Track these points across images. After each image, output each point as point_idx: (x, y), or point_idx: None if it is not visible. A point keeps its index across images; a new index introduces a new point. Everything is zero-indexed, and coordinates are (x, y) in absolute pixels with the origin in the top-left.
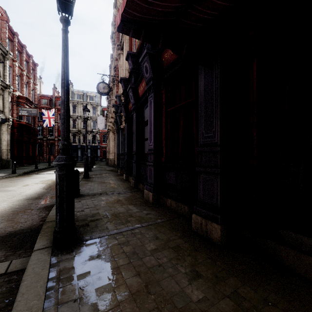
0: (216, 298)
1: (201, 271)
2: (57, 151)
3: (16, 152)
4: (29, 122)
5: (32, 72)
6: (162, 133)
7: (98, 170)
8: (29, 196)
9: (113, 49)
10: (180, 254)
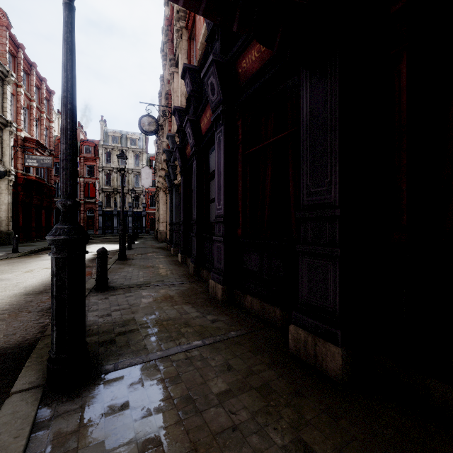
0: None
1: (313, 442)
2: (83, 219)
3: (21, 221)
4: (40, 176)
5: (46, 103)
6: (238, 190)
7: (141, 247)
8: (30, 288)
9: (164, 68)
10: (271, 402)
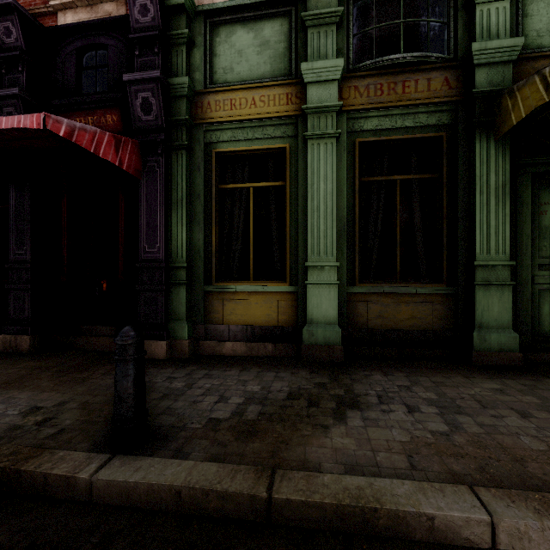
0: (6, 371)
1: None
2: None
3: None
4: None
5: None
6: None
7: None
8: None
9: None
10: None
